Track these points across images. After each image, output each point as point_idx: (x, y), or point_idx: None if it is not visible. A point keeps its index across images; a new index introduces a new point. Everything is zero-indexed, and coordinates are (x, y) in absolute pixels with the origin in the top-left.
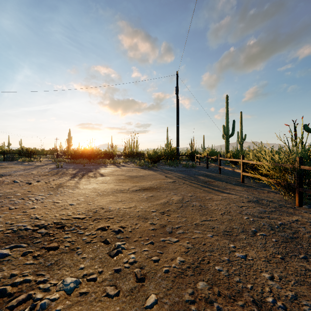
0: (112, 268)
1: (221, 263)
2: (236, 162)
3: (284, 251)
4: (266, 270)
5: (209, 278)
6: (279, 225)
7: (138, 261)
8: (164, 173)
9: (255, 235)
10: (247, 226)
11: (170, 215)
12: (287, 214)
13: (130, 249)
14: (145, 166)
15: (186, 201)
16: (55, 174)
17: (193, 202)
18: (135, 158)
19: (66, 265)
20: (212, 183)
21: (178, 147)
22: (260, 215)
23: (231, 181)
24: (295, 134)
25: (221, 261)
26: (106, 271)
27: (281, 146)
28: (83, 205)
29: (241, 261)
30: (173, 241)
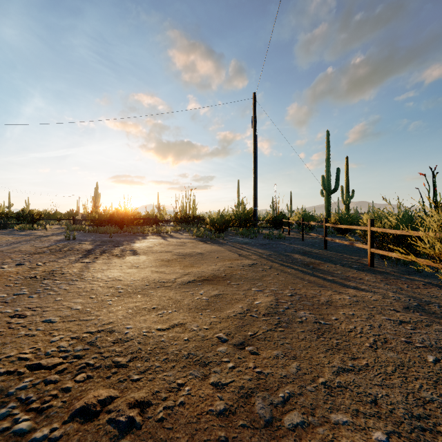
0: None
1: None
2: (345, 230)
3: None
4: None
5: None
6: None
7: None
8: (237, 248)
9: None
10: None
11: (259, 351)
12: None
13: None
14: (206, 237)
15: (285, 308)
16: (57, 250)
17: (299, 312)
18: (192, 224)
19: None
20: (319, 267)
21: (256, 208)
22: None
23: (349, 263)
24: (435, 189)
25: None
26: None
27: None
28: (73, 324)
29: None
30: None
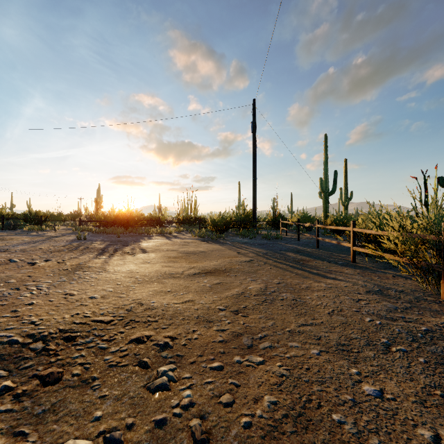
0: (150, 419)
1: (341, 407)
2: (340, 231)
3: (443, 382)
4: (422, 422)
5: (324, 438)
6: (423, 333)
7: (196, 403)
8: (236, 247)
9: (390, 352)
10: (372, 334)
11: (248, 315)
12: (432, 312)
13: (183, 379)
14: (207, 237)
15: (272, 291)
16: (74, 249)
17: (282, 294)
18: (193, 225)
19: (71, 412)
20: (308, 263)
21: (255, 210)
22: (390, 316)
23: (336, 260)
24: (426, 191)
25: (341, 403)
26: (140, 425)
27: (415, 208)
28: (111, 299)
29: (376, 402)
30: (256, 364)
